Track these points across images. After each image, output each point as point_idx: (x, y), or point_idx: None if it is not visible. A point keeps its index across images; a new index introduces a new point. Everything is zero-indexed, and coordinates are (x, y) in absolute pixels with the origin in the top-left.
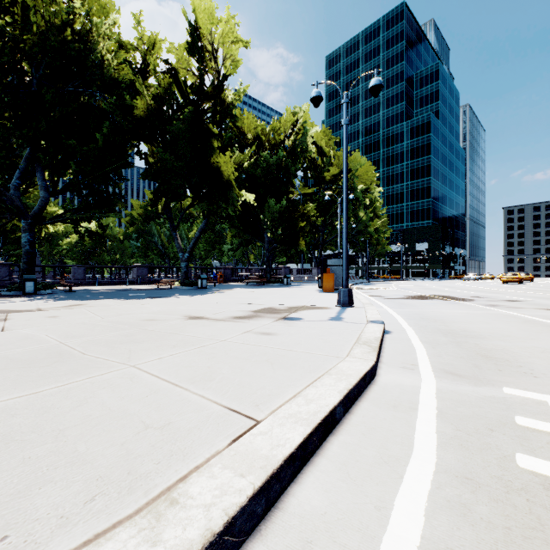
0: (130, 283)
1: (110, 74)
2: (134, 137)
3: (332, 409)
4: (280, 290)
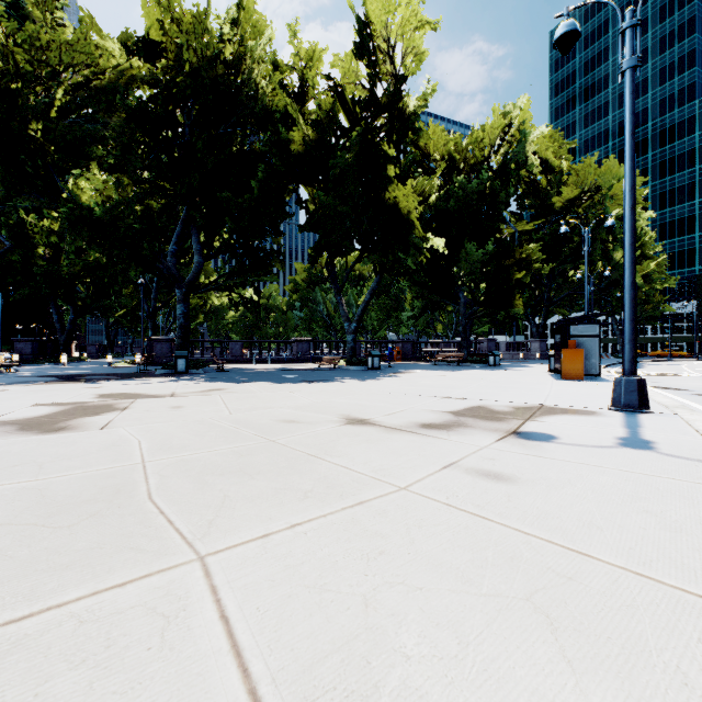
0: (289, 361)
1: (263, 104)
2: (291, 179)
3: None
4: (486, 373)
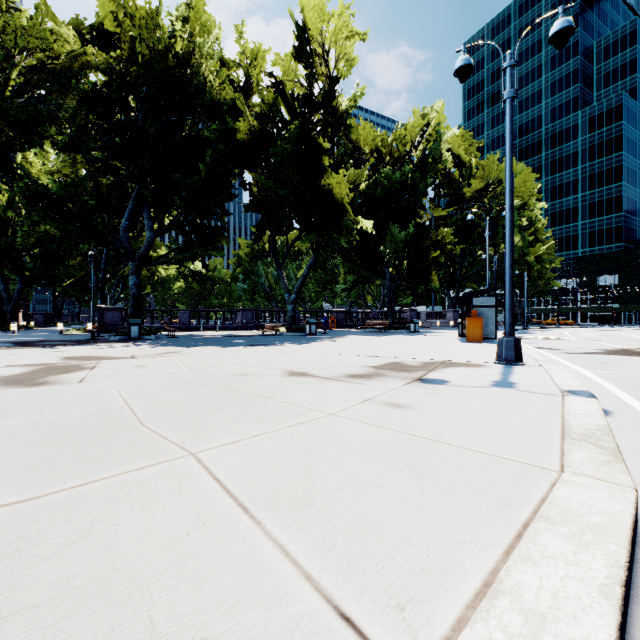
0: (234, 328)
1: (212, 96)
2: (237, 164)
3: None
4: (406, 338)
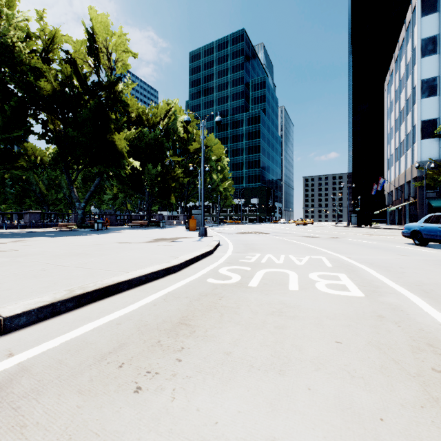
0: (22, 227)
1: (20, 59)
2: (37, 108)
3: (198, 255)
4: (160, 230)
